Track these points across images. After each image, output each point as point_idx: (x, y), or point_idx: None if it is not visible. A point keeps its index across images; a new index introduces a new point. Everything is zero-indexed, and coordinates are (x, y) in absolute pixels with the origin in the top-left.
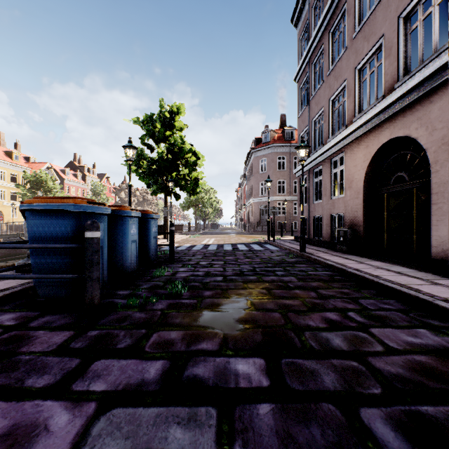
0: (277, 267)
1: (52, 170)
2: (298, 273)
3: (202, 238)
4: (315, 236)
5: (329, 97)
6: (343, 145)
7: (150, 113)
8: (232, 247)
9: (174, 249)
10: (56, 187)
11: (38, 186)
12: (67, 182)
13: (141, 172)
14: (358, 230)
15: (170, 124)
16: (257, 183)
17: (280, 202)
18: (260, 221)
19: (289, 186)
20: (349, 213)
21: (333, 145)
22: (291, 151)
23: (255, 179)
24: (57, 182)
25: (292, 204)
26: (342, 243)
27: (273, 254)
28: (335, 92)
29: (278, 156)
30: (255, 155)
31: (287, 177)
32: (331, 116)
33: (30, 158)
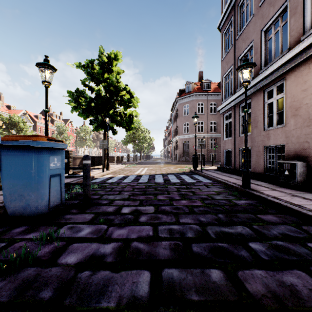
0: (238, 224)
1: (27, 115)
2: (296, 251)
3: (137, 167)
4: (241, 167)
5: (261, 28)
6: (285, 70)
7: (91, 59)
8: (163, 178)
9: (89, 189)
10: (26, 127)
11: (12, 126)
12: (39, 125)
13: (80, 109)
14: (310, 163)
15: (109, 69)
16: (181, 124)
17: (200, 138)
18: (183, 153)
19: (206, 126)
20: (293, 144)
21: (270, 73)
22: (208, 99)
23: (179, 121)
24: (31, 124)
25: (208, 140)
26: (287, 177)
27: (211, 190)
28: (270, 20)
29: (198, 102)
30: (179, 102)
31: (205, 119)
32: (264, 46)
33: (11, 107)
